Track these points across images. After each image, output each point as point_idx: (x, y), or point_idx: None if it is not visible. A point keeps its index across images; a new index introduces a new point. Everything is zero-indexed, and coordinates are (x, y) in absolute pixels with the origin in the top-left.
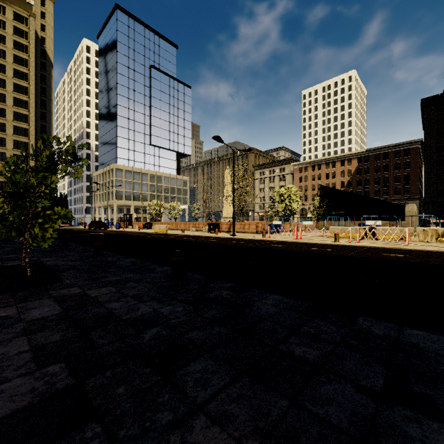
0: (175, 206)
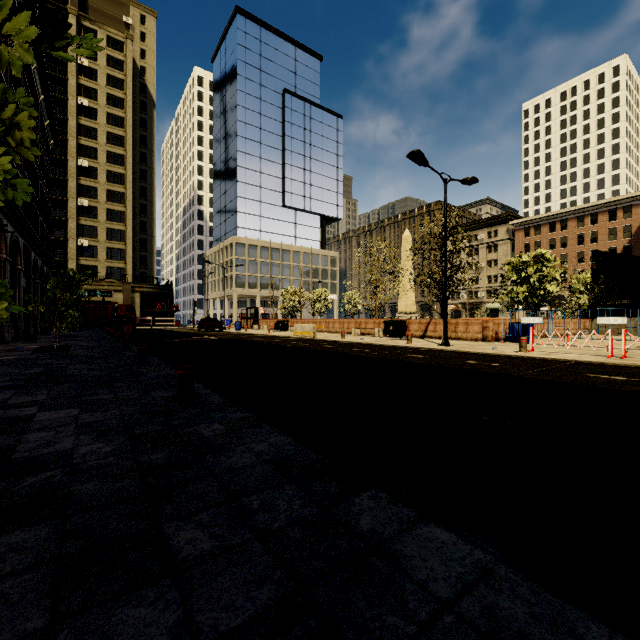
0: (321, 295)
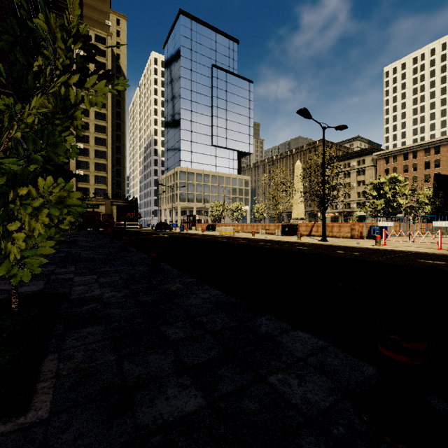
0: (238, 207)
